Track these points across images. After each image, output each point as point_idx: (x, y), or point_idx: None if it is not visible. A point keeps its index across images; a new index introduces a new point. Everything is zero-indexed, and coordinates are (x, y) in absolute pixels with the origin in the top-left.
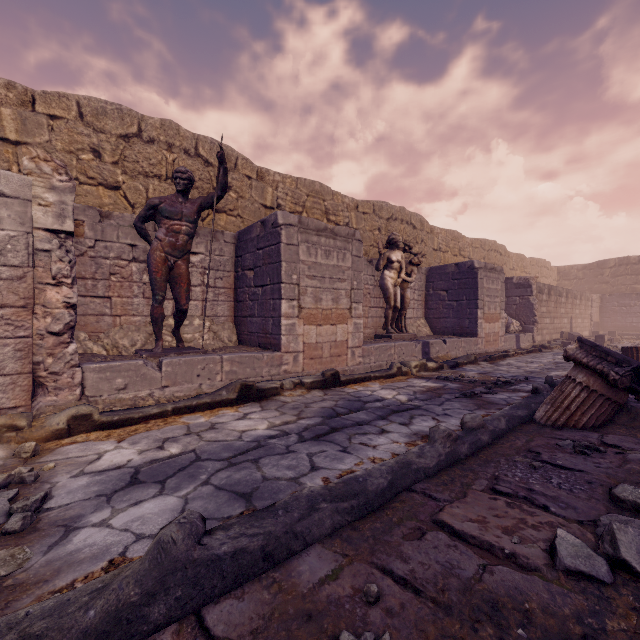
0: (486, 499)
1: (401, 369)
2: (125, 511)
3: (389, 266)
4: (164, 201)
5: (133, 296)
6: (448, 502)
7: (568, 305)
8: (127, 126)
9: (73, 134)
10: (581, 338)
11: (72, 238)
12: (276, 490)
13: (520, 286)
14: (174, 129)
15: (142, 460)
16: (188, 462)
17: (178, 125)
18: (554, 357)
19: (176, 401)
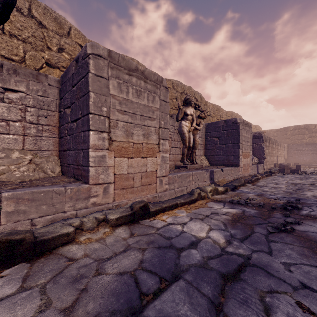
0: None
1: (200, 194)
2: None
3: (185, 118)
4: None
5: None
6: None
7: (276, 149)
8: None
9: None
10: None
11: None
12: None
13: (256, 137)
14: None
15: None
16: None
17: None
18: (285, 179)
19: None
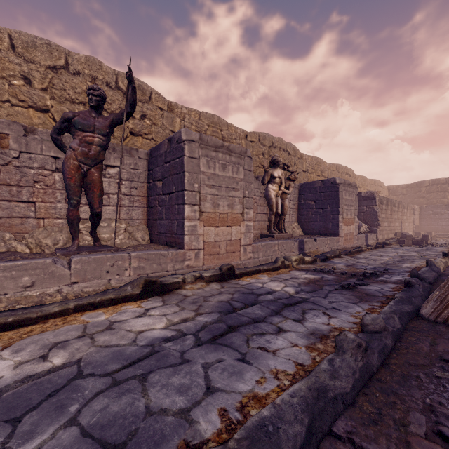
0: None
1: (284, 263)
2: None
3: (272, 181)
4: (77, 115)
5: (56, 201)
6: None
7: (399, 213)
8: (55, 59)
9: (5, 62)
10: None
11: None
12: (159, 437)
13: (367, 198)
14: (97, 65)
15: (13, 378)
16: (65, 381)
17: (100, 62)
18: (396, 251)
19: (80, 298)
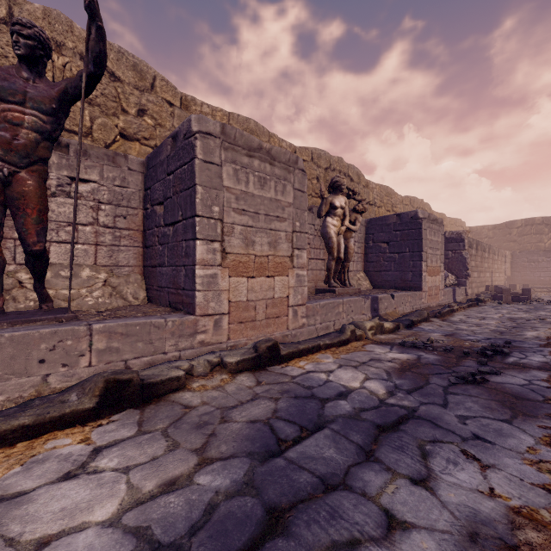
0: None
1: (355, 332)
2: None
3: (332, 212)
4: None
5: None
6: None
7: (490, 260)
8: None
9: None
10: None
11: None
12: None
13: (452, 240)
14: (64, 24)
15: None
16: None
17: (70, 20)
18: (500, 311)
19: None
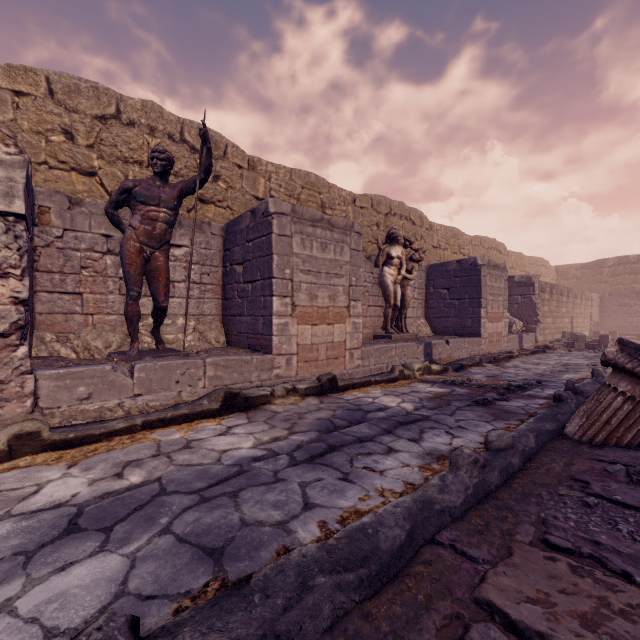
0: (540, 559)
1: (403, 372)
2: (44, 582)
3: (389, 262)
4: (139, 184)
5: (108, 292)
6: (490, 564)
7: (569, 304)
8: (104, 106)
9: (42, 113)
10: (622, 339)
11: (24, 222)
12: (257, 543)
13: (522, 285)
14: (157, 111)
15: (91, 494)
16: (149, 497)
17: (161, 107)
18: (560, 358)
19: (148, 413)
